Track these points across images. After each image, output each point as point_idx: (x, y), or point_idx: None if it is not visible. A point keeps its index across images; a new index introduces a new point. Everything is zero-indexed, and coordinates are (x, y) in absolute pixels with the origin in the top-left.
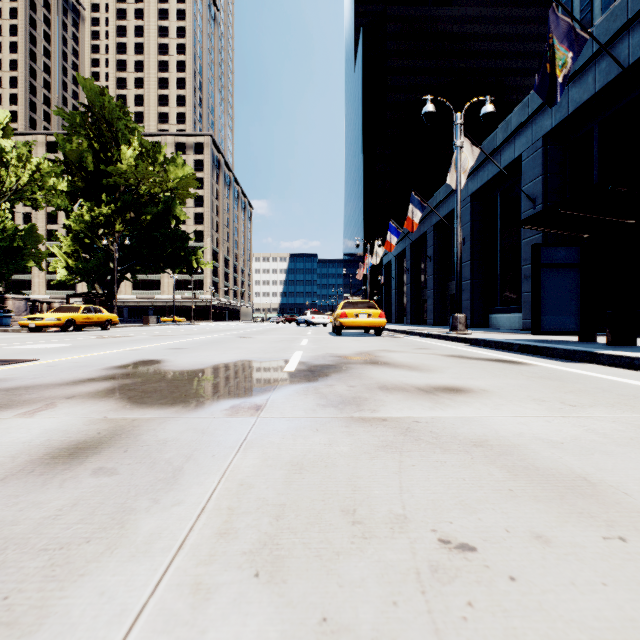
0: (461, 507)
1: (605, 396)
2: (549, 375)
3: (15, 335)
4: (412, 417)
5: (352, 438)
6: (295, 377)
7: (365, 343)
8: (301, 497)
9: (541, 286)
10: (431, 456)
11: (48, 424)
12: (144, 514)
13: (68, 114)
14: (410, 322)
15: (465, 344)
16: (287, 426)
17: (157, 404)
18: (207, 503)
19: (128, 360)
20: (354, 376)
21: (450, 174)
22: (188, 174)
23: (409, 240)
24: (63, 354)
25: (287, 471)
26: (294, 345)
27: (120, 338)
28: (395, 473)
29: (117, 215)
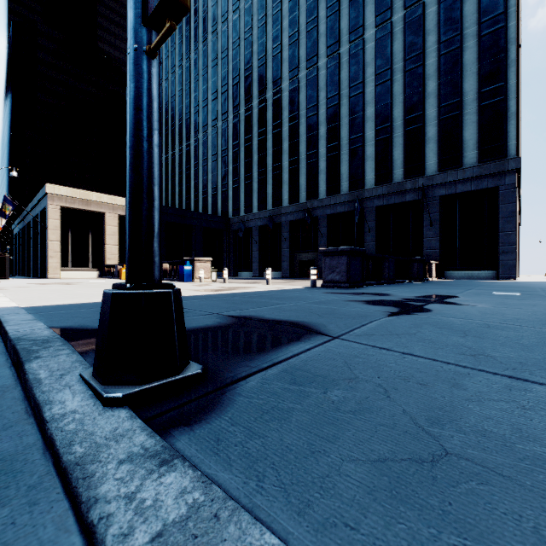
0: None
1: None
2: None
3: None
4: None
5: None
6: None
7: None
8: None
9: None
10: None
11: None
12: None
13: None
14: (22, 275)
15: None
16: None
17: None
18: None
19: None
20: None
21: None
22: None
23: (21, 226)
24: None
25: None
26: None
27: None
28: None
29: None
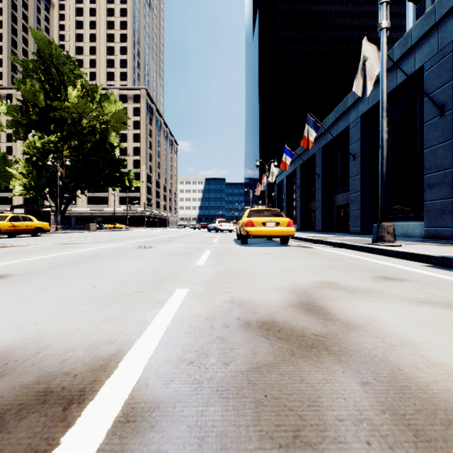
0: None
1: None
2: None
3: None
4: None
5: None
6: None
7: (282, 260)
8: None
9: None
10: None
11: None
12: None
13: (22, 60)
14: (300, 229)
15: (420, 263)
16: None
17: None
18: None
19: None
20: None
21: (356, 81)
22: (120, 109)
23: (299, 162)
24: None
25: None
26: (186, 266)
27: (4, 249)
28: None
29: (63, 142)
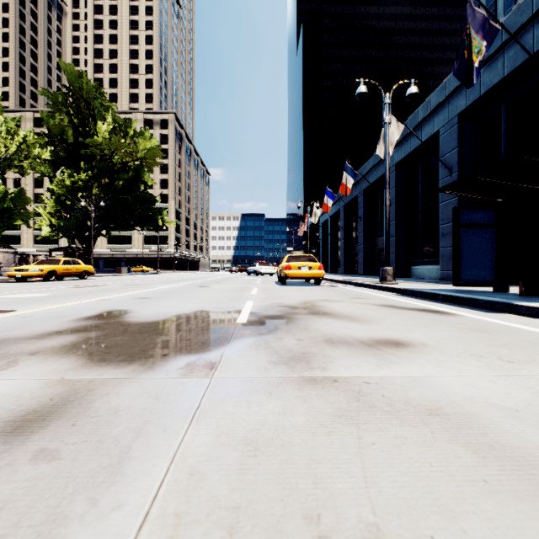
0: (438, 510)
1: (536, 350)
2: (477, 326)
3: (3, 284)
4: (361, 377)
5: (306, 405)
6: (247, 329)
7: (307, 292)
8: (257, 494)
9: (461, 243)
10: (389, 430)
11: (3, 387)
12: (77, 525)
13: (51, 94)
14: (343, 272)
15: (394, 293)
16: (240, 389)
17: (115, 361)
18: (151, 506)
19: (97, 310)
20: (301, 328)
21: (379, 146)
22: (155, 146)
23: (343, 202)
24: (40, 304)
25: (241, 453)
26: (245, 294)
27: (94, 287)
28: (356, 455)
29: (94, 180)
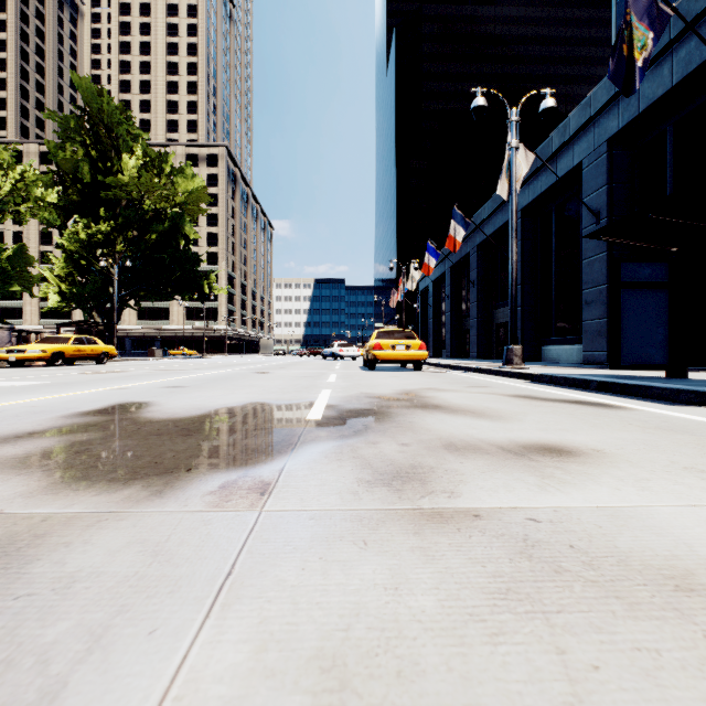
0: None
1: None
2: (667, 424)
3: None
4: (520, 509)
5: (434, 567)
6: (322, 429)
7: (405, 379)
8: None
9: (621, 310)
10: (615, 628)
11: None
12: None
13: (61, 117)
14: (450, 355)
15: (525, 381)
16: (311, 533)
17: (104, 481)
18: None
19: (104, 403)
20: (403, 427)
21: (501, 183)
22: (199, 187)
23: (449, 263)
24: (26, 395)
25: (310, 698)
26: (320, 382)
27: (112, 374)
28: (569, 705)
29: (117, 233)
